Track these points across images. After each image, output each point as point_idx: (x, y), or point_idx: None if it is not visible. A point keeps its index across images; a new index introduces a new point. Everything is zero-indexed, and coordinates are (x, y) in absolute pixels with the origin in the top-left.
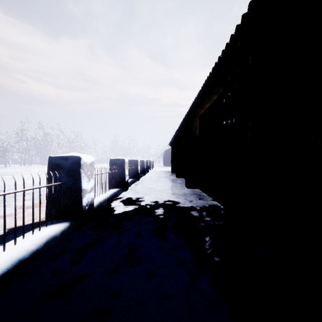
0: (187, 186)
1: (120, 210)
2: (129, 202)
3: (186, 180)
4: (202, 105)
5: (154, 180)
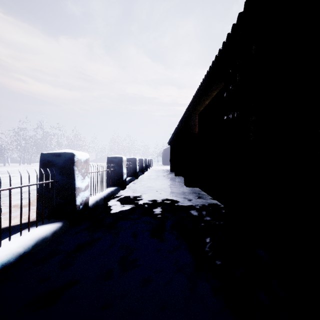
0: (186, 185)
1: (117, 209)
2: (126, 200)
3: (185, 178)
4: (201, 102)
5: (153, 178)
